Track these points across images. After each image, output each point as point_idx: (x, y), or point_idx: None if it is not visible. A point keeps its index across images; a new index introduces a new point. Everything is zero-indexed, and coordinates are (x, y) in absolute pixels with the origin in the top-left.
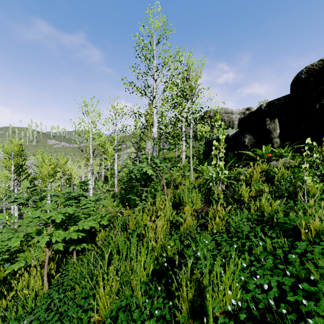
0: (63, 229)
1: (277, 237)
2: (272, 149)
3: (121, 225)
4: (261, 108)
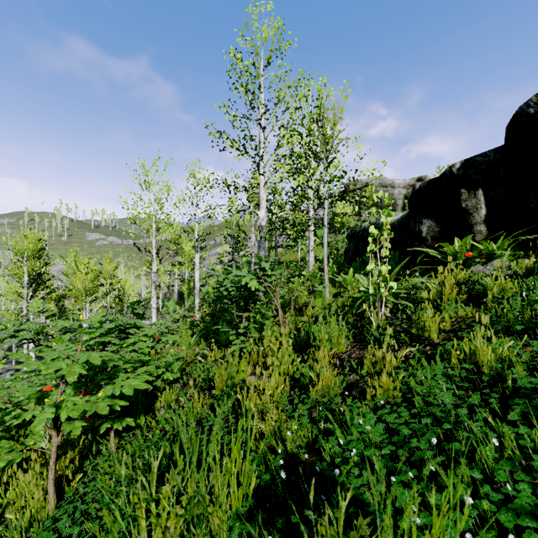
0: (91, 390)
1: (525, 422)
2: (474, 243)
3: (202, 379)
4: (452, 170)
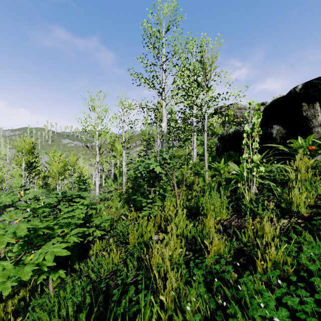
0: (37, 246)
1: None
2: (314, 140)
3: (123, 234)
4: (296, 90)
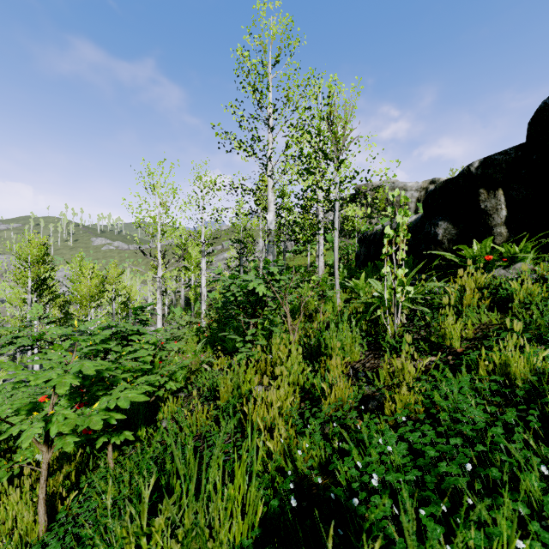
0: (88, 400)
1: None
2: (494, 246)
3: (207, 389)
4: (470, 170)
